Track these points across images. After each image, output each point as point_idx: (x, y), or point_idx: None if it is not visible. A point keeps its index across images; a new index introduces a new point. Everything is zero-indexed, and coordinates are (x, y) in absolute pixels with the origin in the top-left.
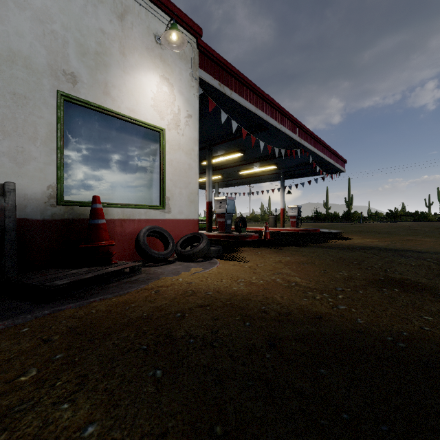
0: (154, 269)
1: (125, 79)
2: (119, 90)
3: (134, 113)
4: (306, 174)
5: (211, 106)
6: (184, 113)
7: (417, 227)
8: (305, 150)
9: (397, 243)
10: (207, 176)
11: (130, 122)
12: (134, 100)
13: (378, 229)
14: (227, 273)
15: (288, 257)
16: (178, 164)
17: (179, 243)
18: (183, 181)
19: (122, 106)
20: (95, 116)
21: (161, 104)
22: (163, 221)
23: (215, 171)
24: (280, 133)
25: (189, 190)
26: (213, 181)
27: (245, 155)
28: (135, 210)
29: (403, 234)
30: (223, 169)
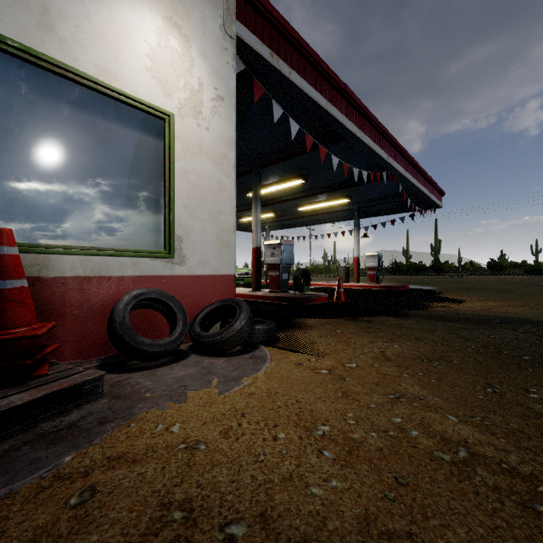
0: (138, 378)
1: (90, 8)
2: (77, 26)
3: (109, 77)
4: (389, 211)
5: (258, 92)
6: (210, 92)
7: (542, 283)
8: (393, 174)
9: (542, 310)
10: (254, 210)
11: (102, 91)
12: (109, 52)
13: (488, 285)
14: (286, 398)
15: (394, 344)
16: (199, 179)
17: (199, 319)
18: (208, 210)
19: (83, 60)
20: (21, 70)
21: (165, 68)
22: (169, 278)
23: (266, 207)
24: (360, 146)
25: (219, 225)
26: (263, 221)
27: (306, 183)
28: (111, 258)
29: (532, 293)
30: (277, 204)
